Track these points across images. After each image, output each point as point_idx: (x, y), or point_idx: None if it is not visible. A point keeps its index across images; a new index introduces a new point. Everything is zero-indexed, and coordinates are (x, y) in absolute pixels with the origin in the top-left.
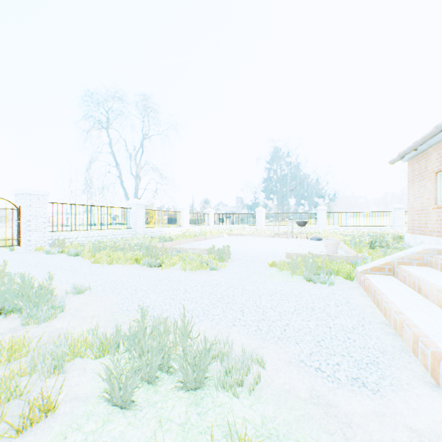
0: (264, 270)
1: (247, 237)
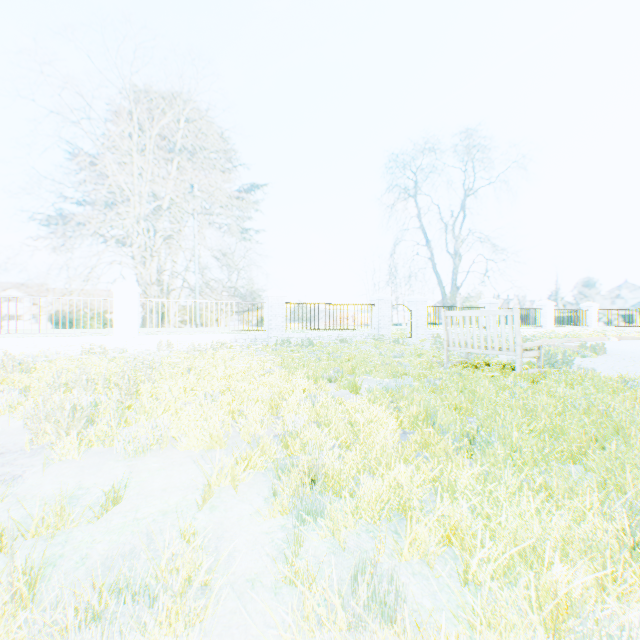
0: (637, 361)
1: None
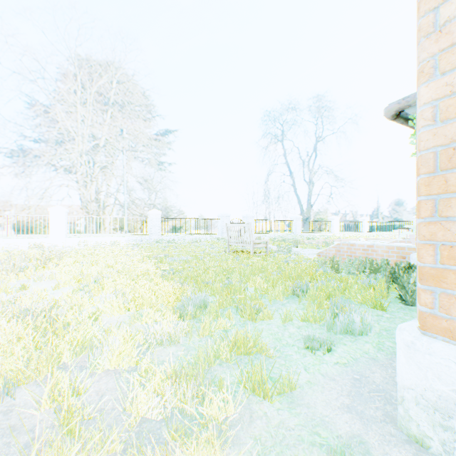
0: None
1: None
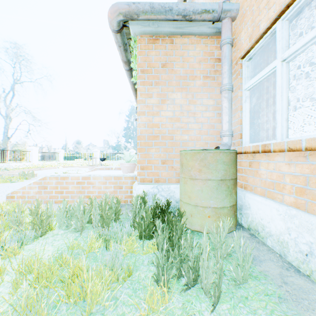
0: None
1: (72, 168)
